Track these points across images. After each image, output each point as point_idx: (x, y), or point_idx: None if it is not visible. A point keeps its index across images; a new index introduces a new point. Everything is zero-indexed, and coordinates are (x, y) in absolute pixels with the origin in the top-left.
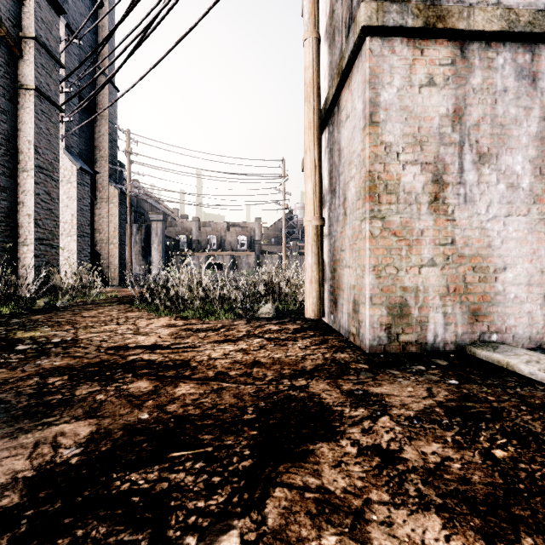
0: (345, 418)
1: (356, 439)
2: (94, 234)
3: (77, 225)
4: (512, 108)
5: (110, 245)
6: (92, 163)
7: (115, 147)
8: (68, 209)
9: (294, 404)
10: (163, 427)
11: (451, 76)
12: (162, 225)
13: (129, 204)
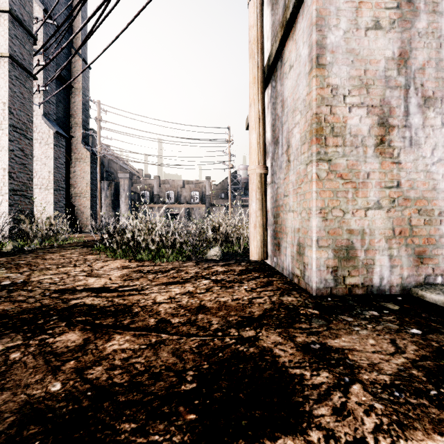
0: (307, 388)
1: (329, 429)
2: (69, 189)
3: (53, 180)
4: None
5: (83, 198)
6: (68, 129)
7: (87, 116)
8: (46, 166)
9: (243, 364)
10: (73, 406)
11: (397, 19)
12: (128, 182)
13: (99, 164)
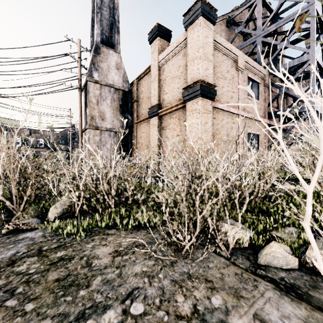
0: None
1: None
2: None
3: None
4: (107, 139)
5: None
6: None
7: None
8: None
9: None
10: None
11: (99, 135)
12: None
13: None
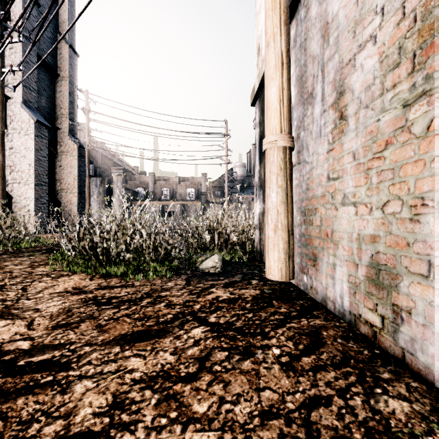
0: None
1: None
2: (55, 184)
3: (34, 174)
4: None
5: (70, 194)
6: (53, 120)
7: (75, 106)
8: (25, 159)
9: None
10: None
11: None
12: (122, 178)
13: (87, 157)
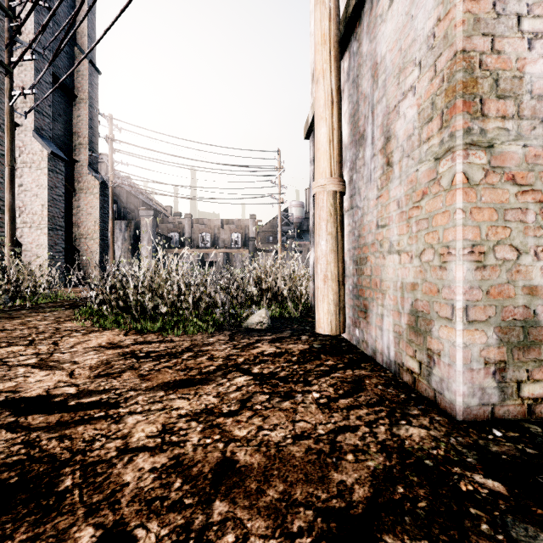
0: None
1: None
2: (72, 228)
3: (47, 216)
4: None
5: (90, 240)
6: (70, 151)
7: (96, 134)
8: (38, 198)
9: None
10: None
11: None
12: (152, 221)
13: (111, 196)
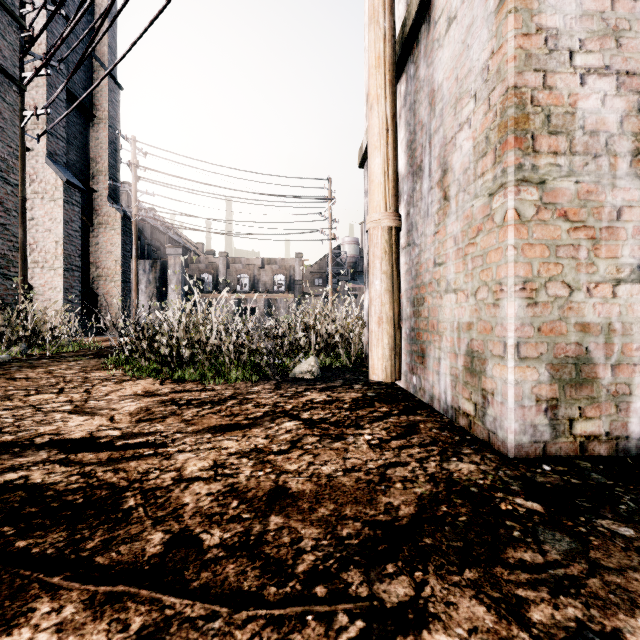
0: None
1: None
2: (89, 269)
3: (62, 255)
4: None
5: (110, 283)
6: (87, 179)
7: (117, 160)
8: (51, 234)
9: None
10: None
11: None
12: (181, 261)
13: (134, 231)
